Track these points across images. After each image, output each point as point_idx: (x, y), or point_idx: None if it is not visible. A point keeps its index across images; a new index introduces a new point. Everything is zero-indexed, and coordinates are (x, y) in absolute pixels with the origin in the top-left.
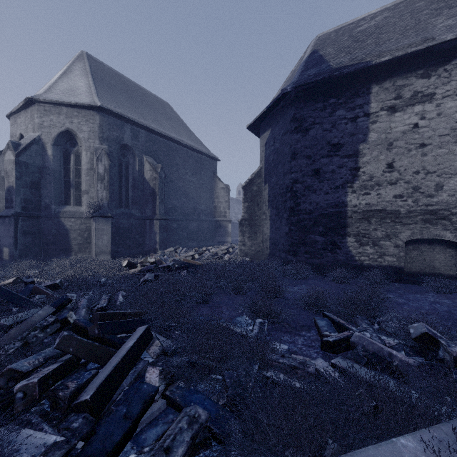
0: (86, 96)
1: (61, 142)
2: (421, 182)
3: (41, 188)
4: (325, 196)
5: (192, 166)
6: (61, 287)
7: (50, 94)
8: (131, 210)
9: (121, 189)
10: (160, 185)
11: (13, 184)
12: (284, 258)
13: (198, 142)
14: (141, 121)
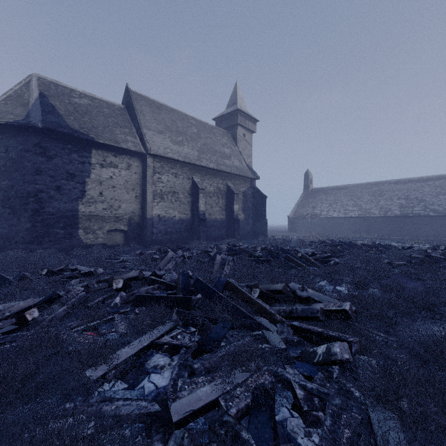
0: None
1: None
2: (113, 203)
3: None
4: (65, 204)
5: None
6: None
7: None
8: None
9: None
10: None
11: None
12: (25, 248)
13: None
14: None
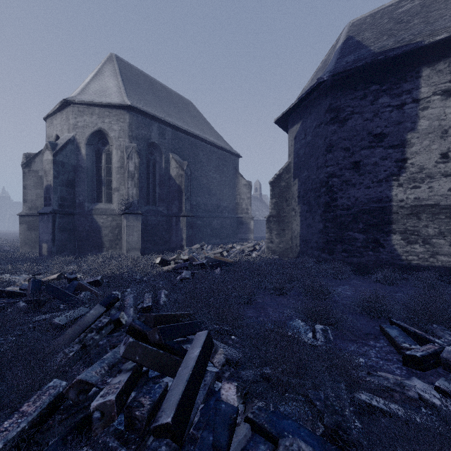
0: (116, 96)
1: (94, 141)
2: None
3: (75, 186)
4: (366, 191)
5: (215, 162)
6: (102, 284)
7: (83, 96)
8: (158, 207)
9: (148, 187)
10: (186, 182)
11: (51, 183)
12: (317, 257)
13: (220, 139)
14: (167, 119)
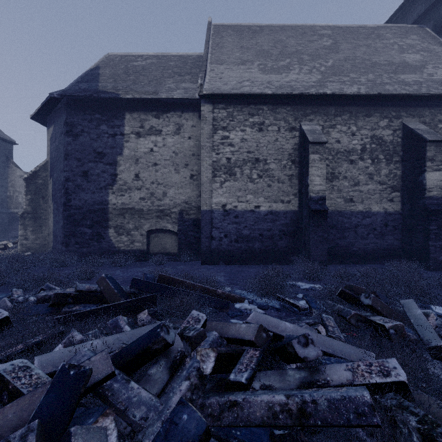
0: None
1: None
2: (155, 190)
3: None
4: (92, 195)
5: None
6: None
7: None
8: None
9: None
10: None
11: None
12: (61, 250)
13: None
14: None
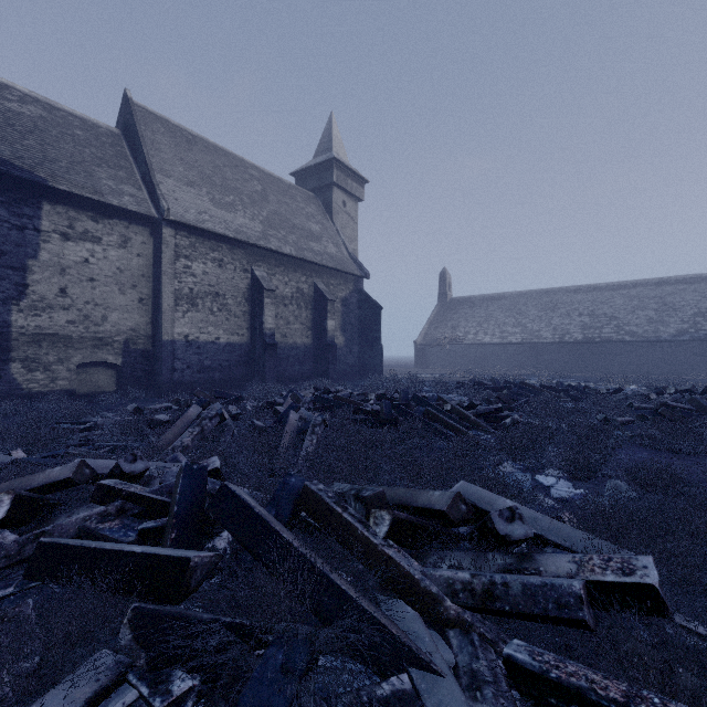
0: None
1: None
2: (92, 312)
3: None
4: None
5: None
6: None
7: None
8: None
9: None
10: None
11: None
12: None
13: None
14: None
